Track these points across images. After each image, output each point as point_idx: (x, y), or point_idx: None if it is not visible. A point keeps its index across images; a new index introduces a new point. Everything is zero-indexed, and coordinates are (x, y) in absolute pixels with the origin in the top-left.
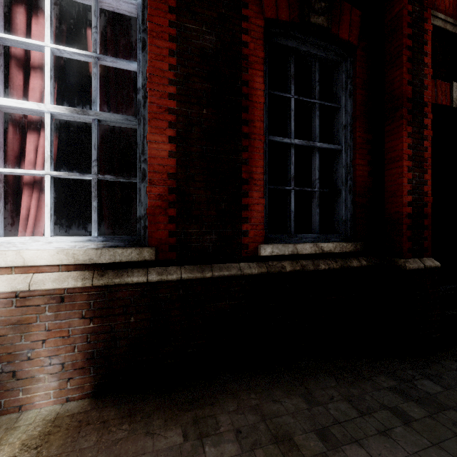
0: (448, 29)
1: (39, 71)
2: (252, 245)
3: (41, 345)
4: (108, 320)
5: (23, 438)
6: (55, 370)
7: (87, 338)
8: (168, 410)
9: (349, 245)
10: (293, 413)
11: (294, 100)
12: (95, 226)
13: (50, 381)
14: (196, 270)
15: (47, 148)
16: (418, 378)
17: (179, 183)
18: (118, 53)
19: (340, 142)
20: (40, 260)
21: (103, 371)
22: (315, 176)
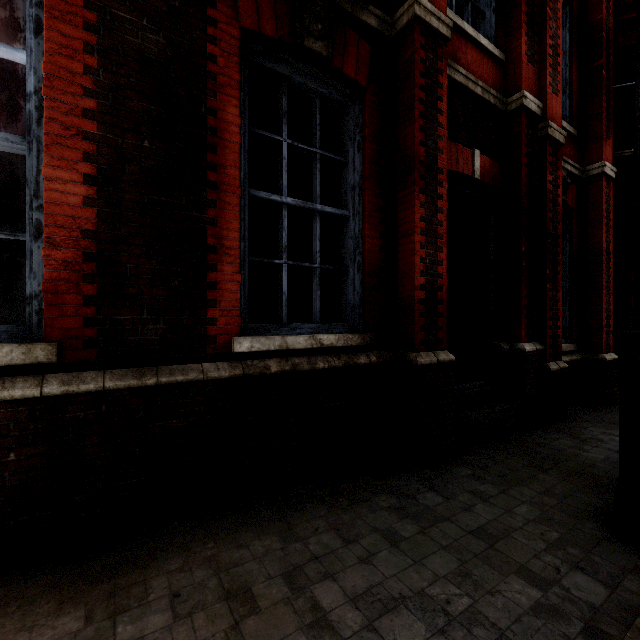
0: (469, 87)
1: None
2: (222, 339)
3: None
4: None
5: None
6: None
7: None
8: (70, 587)
9: (356, 338)
10: (261, 557)
11: (288, 145)
12: None
13: None
14: (130, 375)
15: None
16: (422, 492)
17: (102, 245)
18: None
19: (348, 206)
20: None
21: None
22: (316, 248)
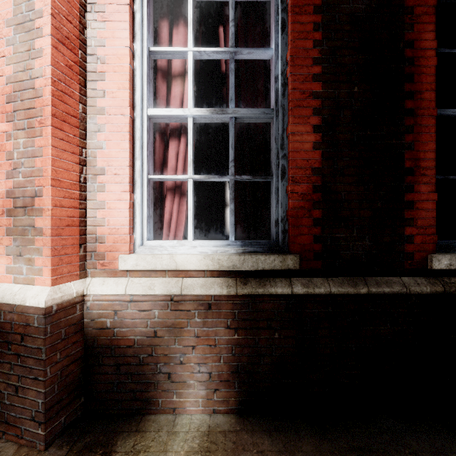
0: None
1: (179, 79)
2: (418, 255)
3: (191, 350)
4: (251, 333)
5: (185, 448)
6: (203, 379)
7: (232, 349)
8: None
9: None
10: None
11: None
12: (232, 230)
13: (198, 389)
14: (346, 283)
15: (190, 152)
16: None
17: (325, 179)
18: (248, 46)
19: None
20: (189, 265)
21: (247, 388)
22: None
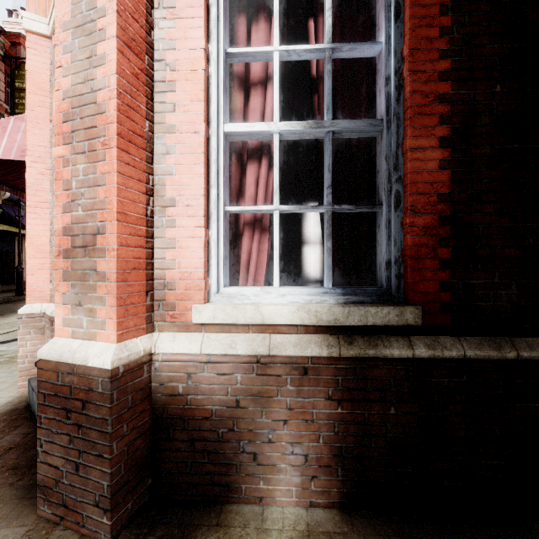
0: None
1: (259, 87)
2: None
3: (281, 426)
4: (359, 406)
5: None
6: (297, 462)
7: (333, 426)
8: None
9: None
10: None
11: None
12: (329, 274)
13: (291, 475)
14: (486, 345)
15: (276, 177)
16: None
17: (455, 207)
18: (345, 42)
19: None
20: (279, 318)
21: (354, 477)
22: None
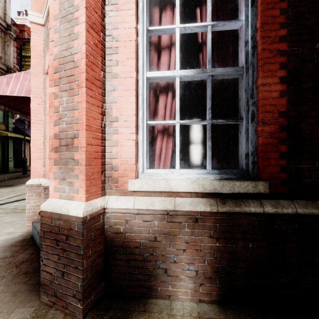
0: None
1: (167, 50)
2: None
3: (182, 253)
4: (229, 242)
5: None
6: (191, 275)
7: (213, 254)
8: None
9: None
10: None
11: None
12: (210, 161)
13: (188, 282)
14: (310, 205)
15: (177, 103)
16: None
17: (290, 120)
18: (218, 21)
19: None
20: (180, 188)
21: (226, 285)
22: None
